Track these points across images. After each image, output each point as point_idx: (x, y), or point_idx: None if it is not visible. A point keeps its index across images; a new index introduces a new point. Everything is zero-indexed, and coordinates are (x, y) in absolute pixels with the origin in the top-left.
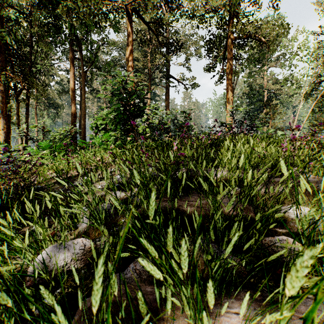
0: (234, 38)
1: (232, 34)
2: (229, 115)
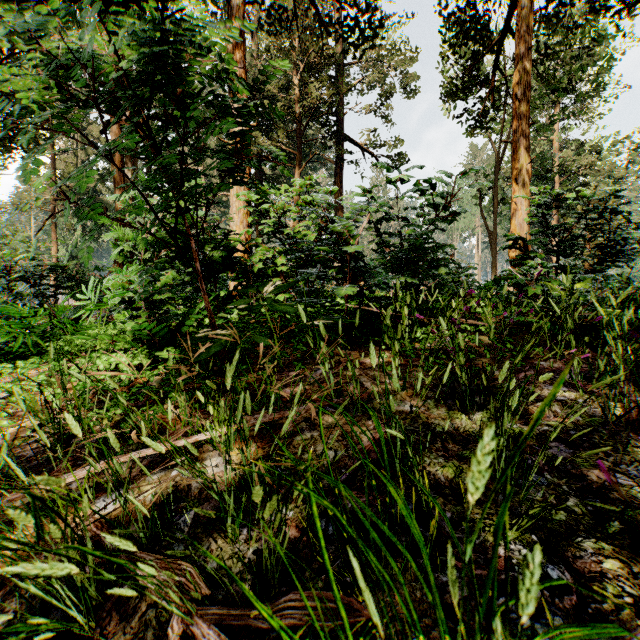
0: None
1: None
2: (530, 216)
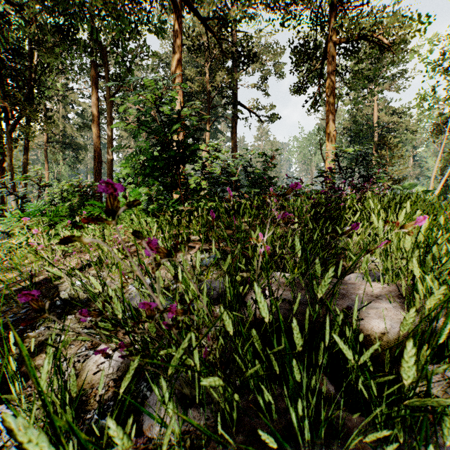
0: (338, 41)
1: (335, 35)
2: (331, 160)
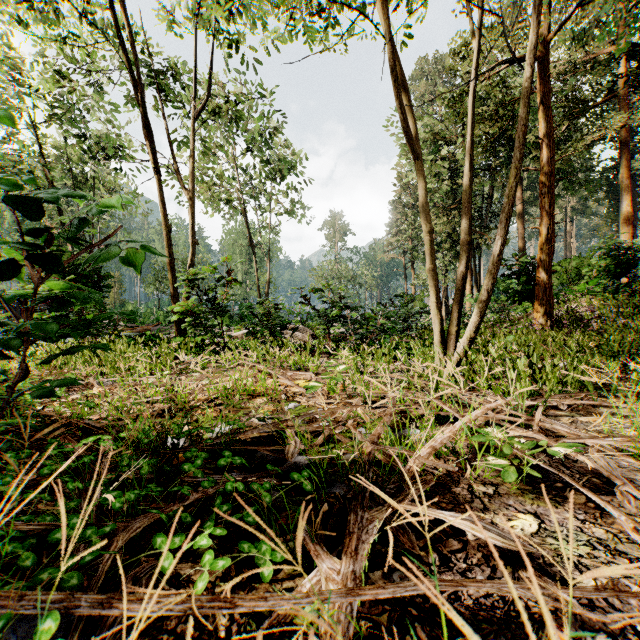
0: None
1: None
2: None
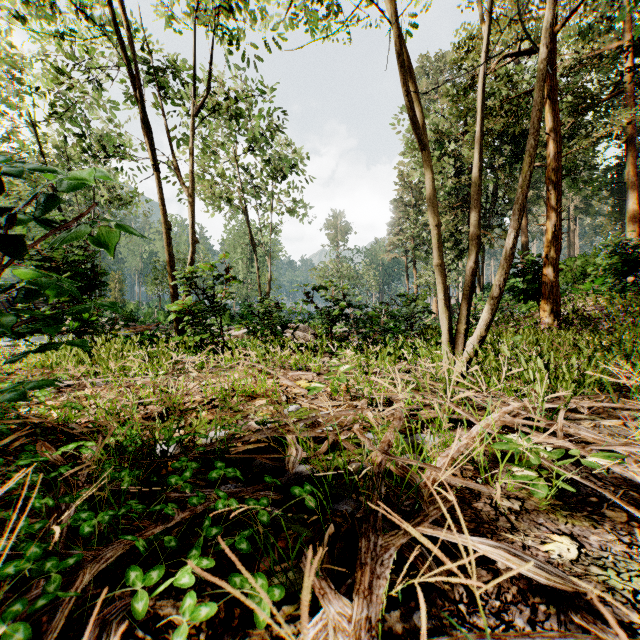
0: None
1: None
2: None
